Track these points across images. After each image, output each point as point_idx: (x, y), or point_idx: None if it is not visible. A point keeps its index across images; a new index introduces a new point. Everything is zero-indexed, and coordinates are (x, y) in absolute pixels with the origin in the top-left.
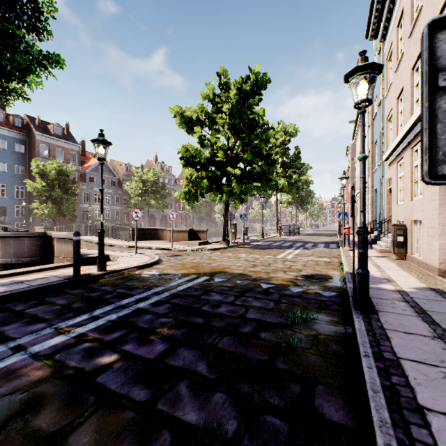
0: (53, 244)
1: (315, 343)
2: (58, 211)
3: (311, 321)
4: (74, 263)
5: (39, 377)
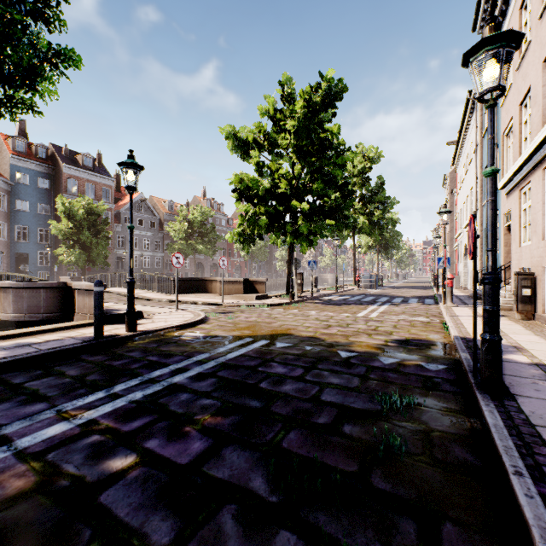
0: (74, 298)
1: (427, 446)
2: (87, 258)
3: (417, 408)
4: (96, 321)
5: (17, 490)
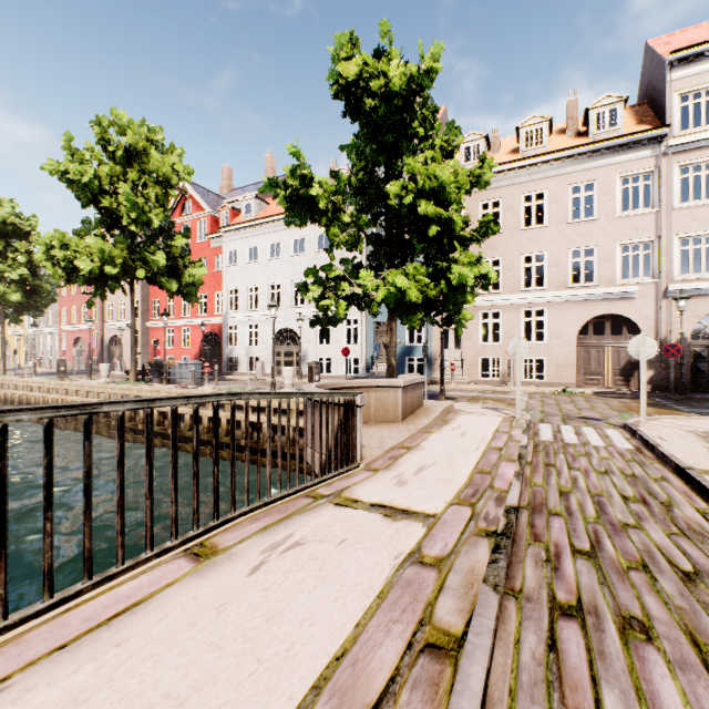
0: None
1: None
2: None
3: None
4: None
5: None
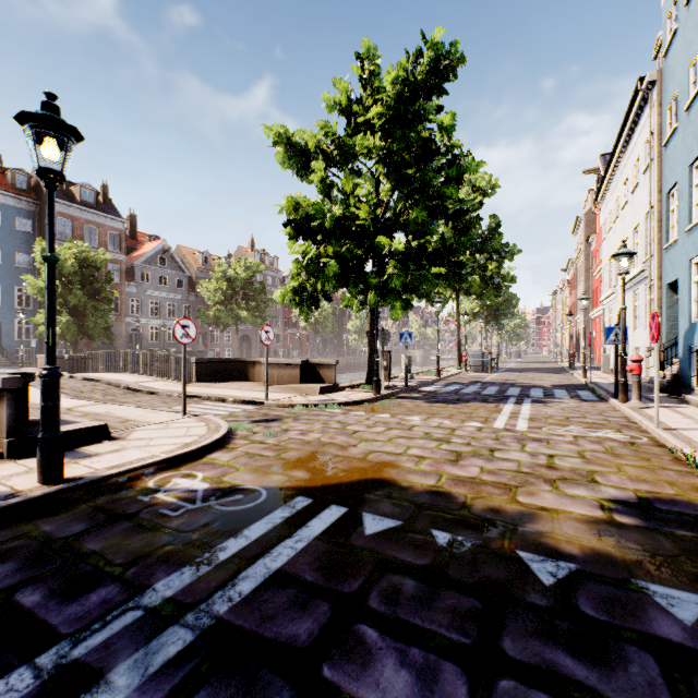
0: None
1: None
2: (79, 329)
3: None
4: None
5: None
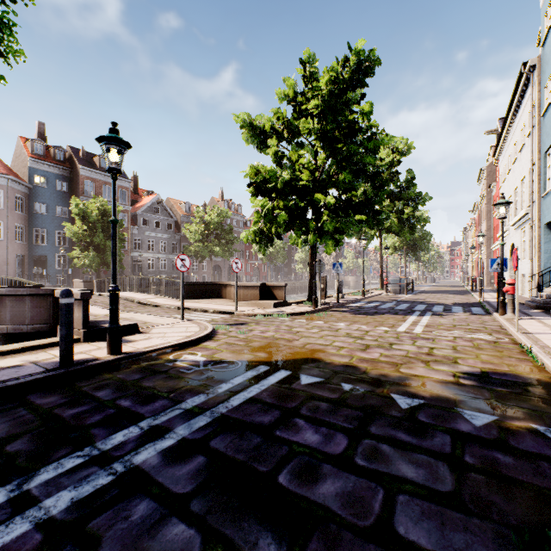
0: None
1: None
2: (101, 261)
3: None
4: (62, 342)
5: None
